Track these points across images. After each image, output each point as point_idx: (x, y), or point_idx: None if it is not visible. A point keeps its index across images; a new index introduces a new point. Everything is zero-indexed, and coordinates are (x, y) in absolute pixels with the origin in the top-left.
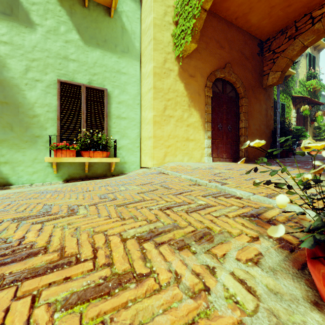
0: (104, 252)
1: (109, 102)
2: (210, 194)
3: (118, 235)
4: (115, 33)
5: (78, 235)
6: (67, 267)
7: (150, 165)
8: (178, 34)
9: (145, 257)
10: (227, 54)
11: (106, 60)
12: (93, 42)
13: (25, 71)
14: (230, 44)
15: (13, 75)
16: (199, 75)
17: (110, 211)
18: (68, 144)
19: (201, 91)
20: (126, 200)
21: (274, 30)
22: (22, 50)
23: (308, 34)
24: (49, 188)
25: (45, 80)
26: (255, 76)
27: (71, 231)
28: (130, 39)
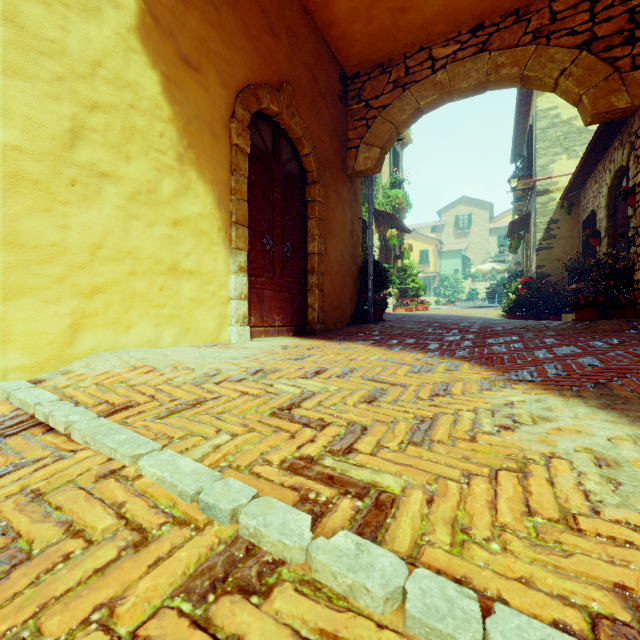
0: None
1: None
2: None
3: None
4: None
5: None
6: None
7: None
8: None
9: None
10: (285, 59)
11: None
12: None
13: None
14: (291, 38)
15: None
16: (213, 75)
17: None
18: None
19: (219, 126)
20: None
21: (370, 59)
22: None
23: (426, 87)
24: None
25: None
26: (336, 143)
27: None
28: None
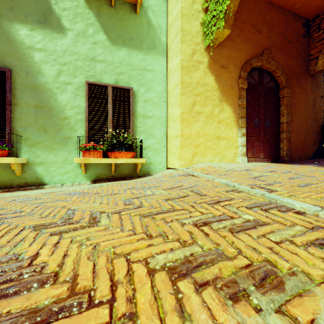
0: (126, 290)
1: (135, 101)
2: (256, 205)
3: (143, 262)
4: (140, 30)
5: (95, 257)
6: (75, 313)
7: (177, 166)
8: (208, 22)
9: (182, 308)
10: (265, 38)
11: (132, 58)
12: (119, 41)
13: (57, 76)
14: (268, 27)
15: (47, 80)
16: (232, 66)
17: (135, 223)
18: (95, 145)
19: (234, 83)
20: (152, 208)
21: None
22: (54, 55)
23: None
24: (77, 189)
25: (75, 83)
26: (300, 61)
27: (89, 251)
28: (156, 35)
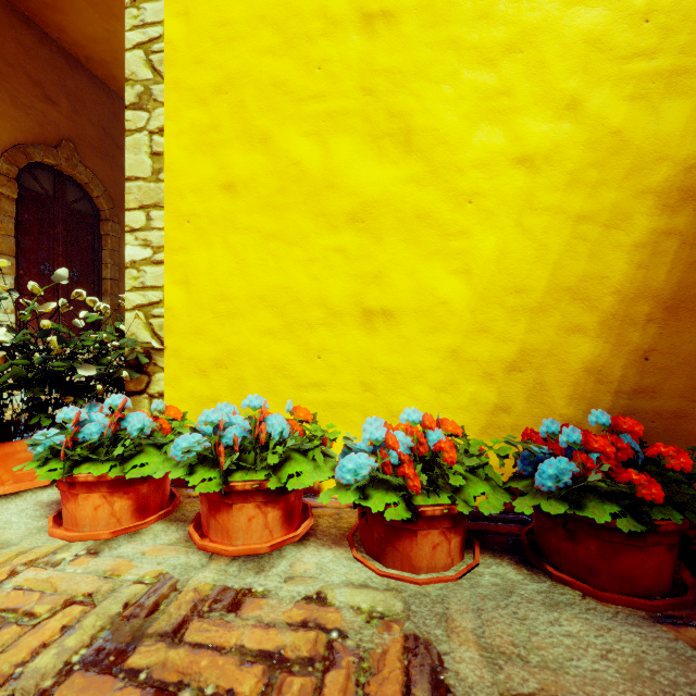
0: None
1: None
2: None
3: None
4: None
5: None
6: None
7: None
8: None
9: None
10: (67, 120)
11: None
12: None
13: None
14: (74, 102)
15: None
16: None
17: None
18: None
19: None
20: None
21: None
22: None
23: None
24: None
25: None
26: None
27: None
28: None
